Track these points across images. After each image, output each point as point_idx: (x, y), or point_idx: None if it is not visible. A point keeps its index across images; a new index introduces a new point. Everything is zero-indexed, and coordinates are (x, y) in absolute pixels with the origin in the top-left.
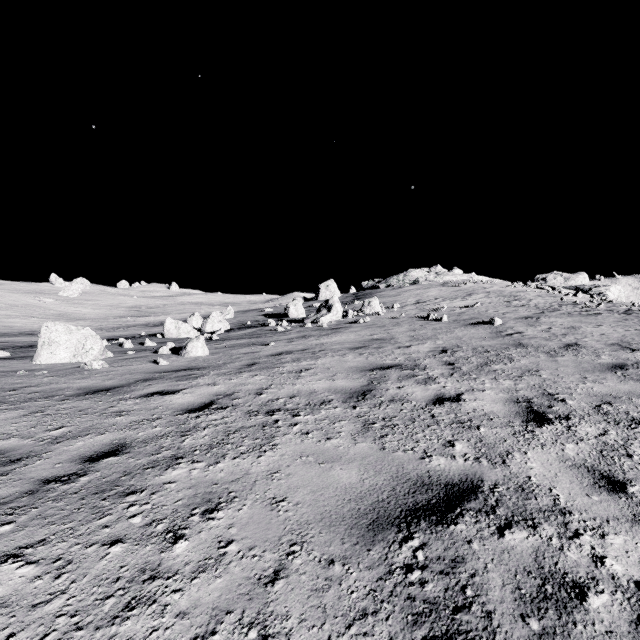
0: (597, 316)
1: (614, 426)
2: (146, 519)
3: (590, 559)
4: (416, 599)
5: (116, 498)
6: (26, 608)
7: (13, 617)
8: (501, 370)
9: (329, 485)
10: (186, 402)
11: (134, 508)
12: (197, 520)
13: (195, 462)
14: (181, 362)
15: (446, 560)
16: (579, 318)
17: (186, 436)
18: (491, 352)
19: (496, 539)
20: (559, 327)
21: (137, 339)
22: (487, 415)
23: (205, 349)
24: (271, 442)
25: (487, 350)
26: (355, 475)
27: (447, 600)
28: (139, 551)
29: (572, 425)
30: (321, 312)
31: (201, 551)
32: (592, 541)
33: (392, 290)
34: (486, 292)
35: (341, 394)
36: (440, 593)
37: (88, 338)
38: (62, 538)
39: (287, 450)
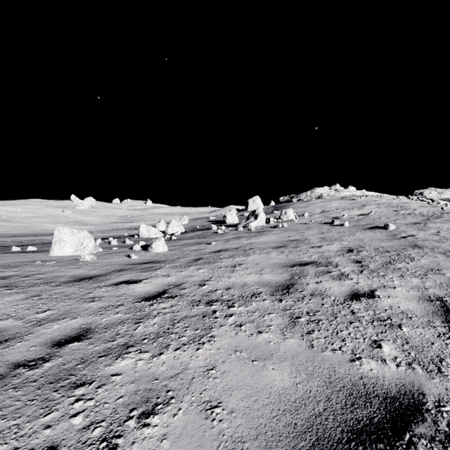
0: None
1: None
2: (86, 420)
3: None
4: None
5: (67, 390)
6: None
7: None
8: (405, 268)
9: (263, 389)
10: (145, 291)
11: (79, 404)
12: (132, 426)
13: (142, 352)
14: (147, 256)
15: None
16: None
17: (139, 323)
18: (391, 252)
19: None
20: (446, 231)
21: (121, 238)
22: (405, 313)
23: (165, 247)
24: (209, 333)
25: (387, 250)
26: (287, 377)
27: None
28: None
29: None
30: (250, 219)
31: None
32: None
33: (302, 203)
34: (377, 204)
35: (268, 287)
36: None
37: (85, 238)
38: (5, 438)
39: (223, 343)
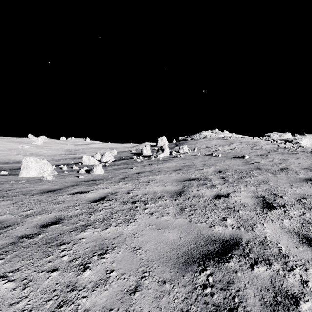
0: (296, 154)
1: (308, 210)
2: (70, 258)
3: (300, 282)
4: (209, 303)
5: (55, 246)
6: (7, 305)
7: (0, 310)
8: (249, 181)
9: (163, 240)
10: (92, 197)
11: (64, 252)
12: (96, 259)
13: (95, 228)
14: (90, 177)
15: (224, 282)
16: (287, 155)
17: (91, 214)
18: (243, 172)
19: (250, 271)
20: (277, 159)
21: (69, 165)
22: (242, 204)
23: (102, 170)
24: (134, 218)
25: (241, 171)
26: (176, 235)
27: (225, 304)
28: (66, 275)
29: (286, 210)
30: (159, 152)
31: (97, 275)
32: (300, 272)
33: (194, 141)
34: (240, 142)
35: (169, 193)
36: (221, 300)
37: (45, 165)
38: (27, 268)
39: (142, 222)
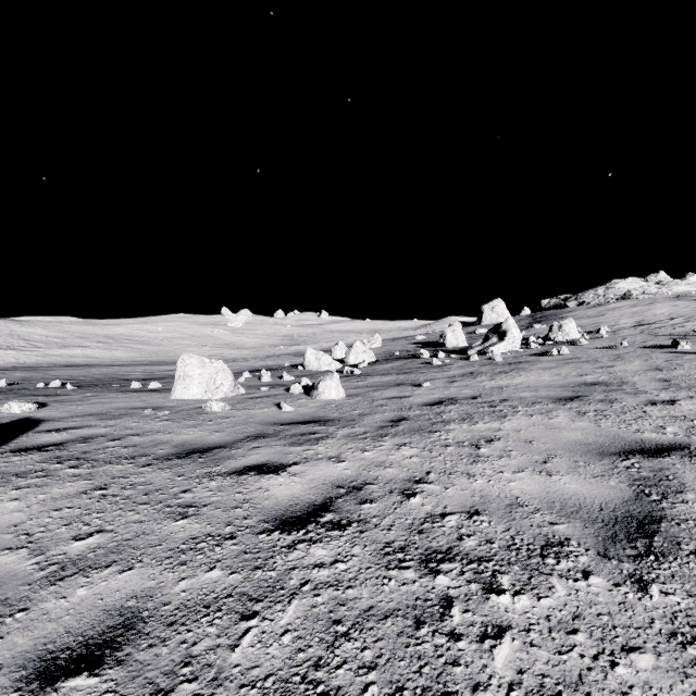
0: None
1: None
2: None
3: None
4: None
5: None
6: None
7: None
8: None
9: None
10: (287, 497)
11: None
12: None
13: None
14: (308, 408)
15: None
16: None
17: (249, 620)
18: None
19: None
20: None
21: (279, 371)
22: None
23: (340, 390)
24: None
25: None
26: None
27: None
28: None
29: None
30: (490, 340)
31: None
32: None
33: (588, 309)
34: None
35: (582, 522)
36: None
37: (219, 372)
38: None
39: None
